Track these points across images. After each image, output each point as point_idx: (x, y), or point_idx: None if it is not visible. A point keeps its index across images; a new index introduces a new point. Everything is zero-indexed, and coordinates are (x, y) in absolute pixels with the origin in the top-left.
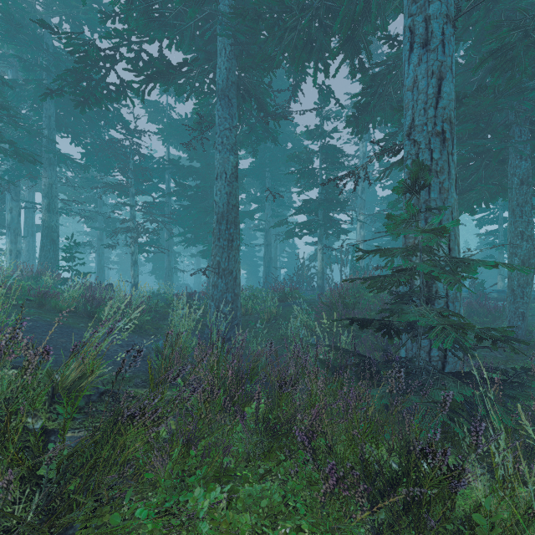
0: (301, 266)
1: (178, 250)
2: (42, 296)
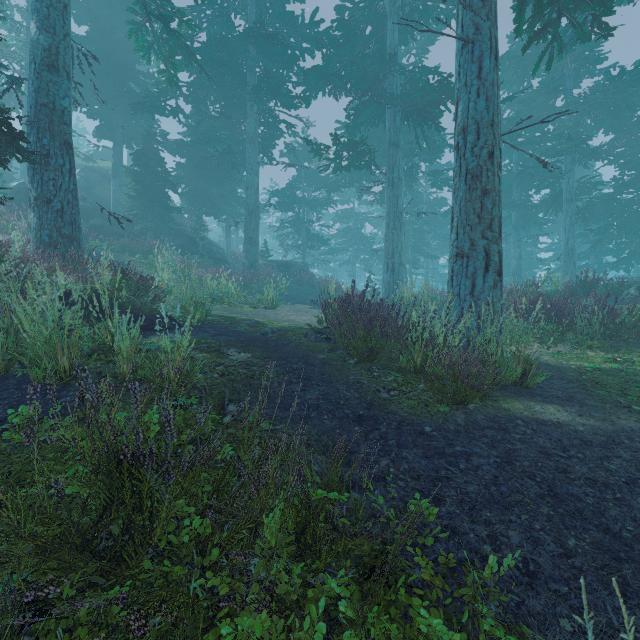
0: None
1: None
2: None
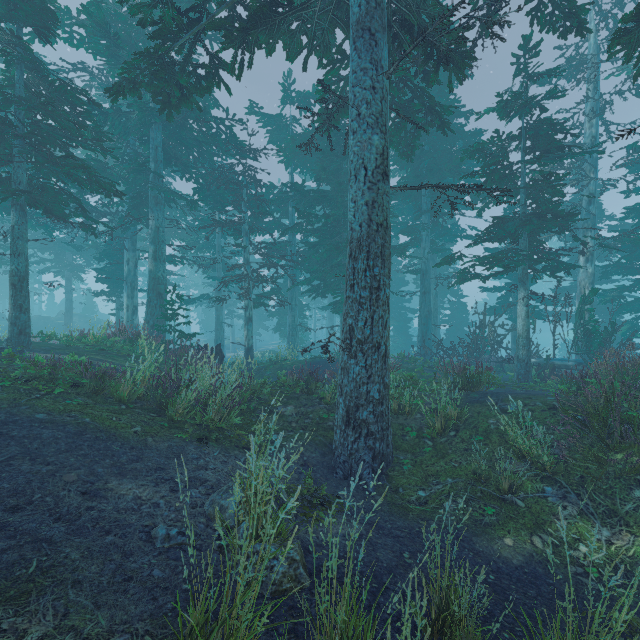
0: (480, 324)
1: (308, 301)
2: (101, 376)
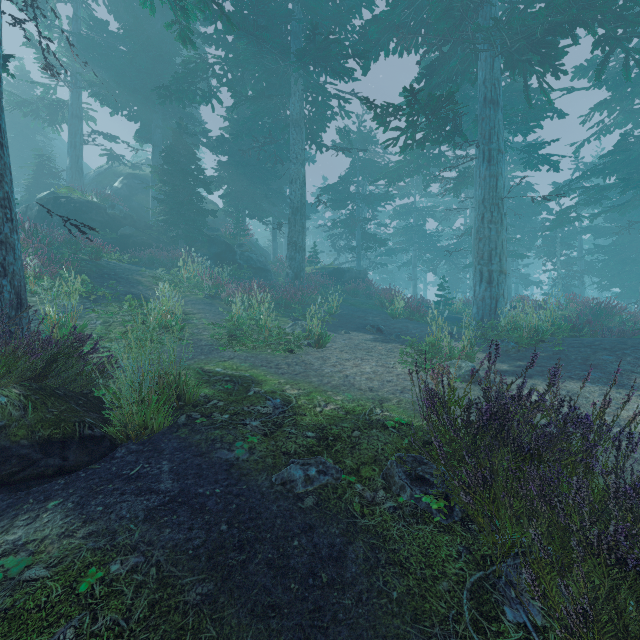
0: None
1: None
2: None
